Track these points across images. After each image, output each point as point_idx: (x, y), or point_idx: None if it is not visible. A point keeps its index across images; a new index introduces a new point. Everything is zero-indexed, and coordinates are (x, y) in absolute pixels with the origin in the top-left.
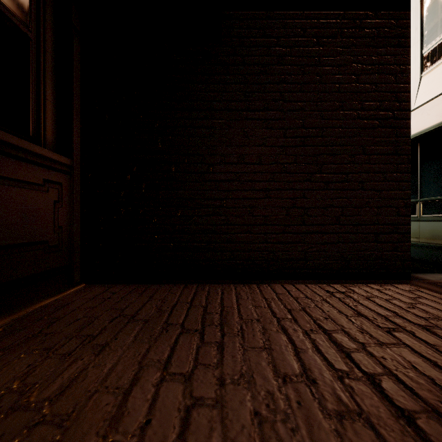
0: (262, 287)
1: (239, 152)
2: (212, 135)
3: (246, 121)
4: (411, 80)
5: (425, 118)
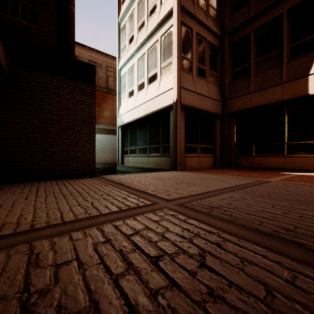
0: (28, 183)
1: (18, 127)
2: (2, 118)
3: (22, 114)
4: (135, 94)
5: (137, 113)
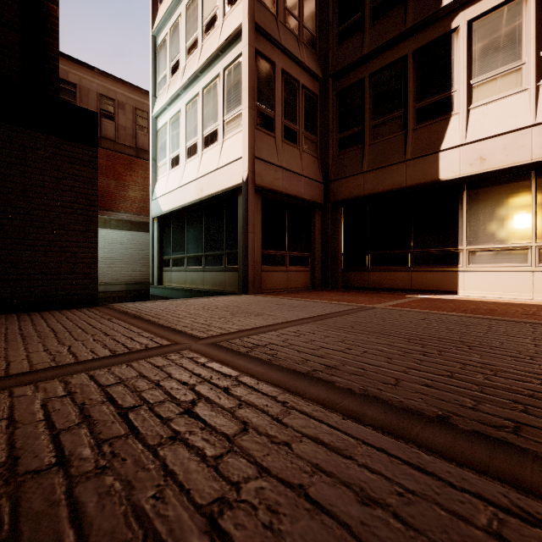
0: None
1: None
2: None
3: None
4: (182, 163)
5: (185, 196)
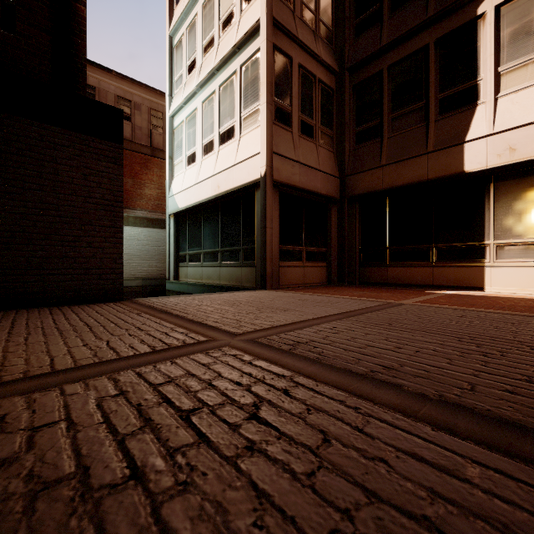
0: None
1: None
2: None
3: None
4: (198, 160)
5: (202, 192)
